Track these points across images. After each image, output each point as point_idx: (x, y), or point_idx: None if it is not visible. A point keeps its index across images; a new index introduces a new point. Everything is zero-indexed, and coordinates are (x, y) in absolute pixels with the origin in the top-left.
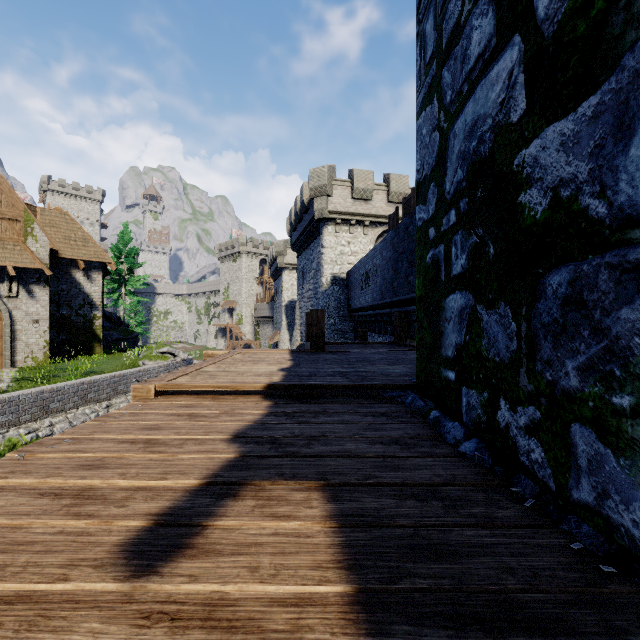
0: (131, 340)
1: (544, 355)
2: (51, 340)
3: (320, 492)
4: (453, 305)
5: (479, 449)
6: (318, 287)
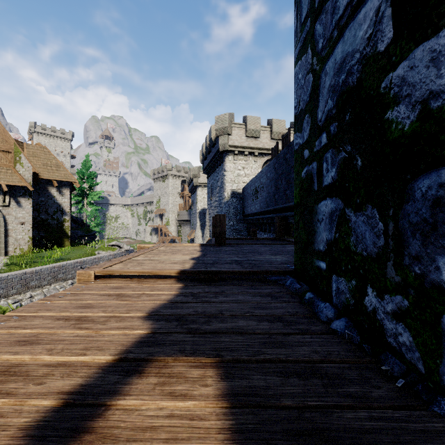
0: (91, 236)
1: (412, 251)
2: (34, 236)
3: (215, 369)
4: (324, 209)
5: (348, 327)
6: (222, 199)
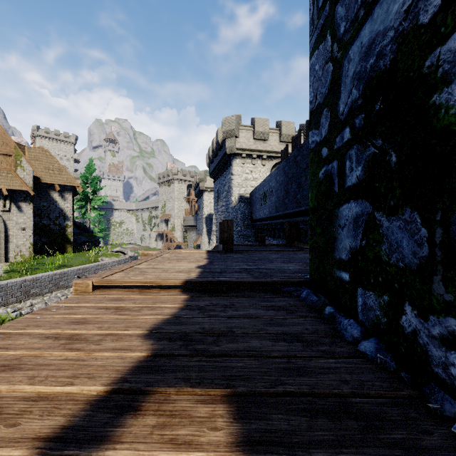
0: (94, 242)
1: None
2: (35, 242)
3: (226, 405)
4: (347, 213)
5: (380, 350)
6: (229, 204)
